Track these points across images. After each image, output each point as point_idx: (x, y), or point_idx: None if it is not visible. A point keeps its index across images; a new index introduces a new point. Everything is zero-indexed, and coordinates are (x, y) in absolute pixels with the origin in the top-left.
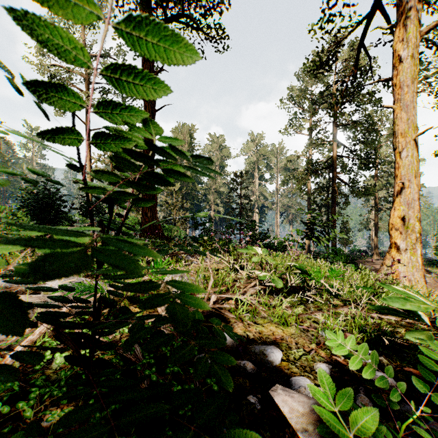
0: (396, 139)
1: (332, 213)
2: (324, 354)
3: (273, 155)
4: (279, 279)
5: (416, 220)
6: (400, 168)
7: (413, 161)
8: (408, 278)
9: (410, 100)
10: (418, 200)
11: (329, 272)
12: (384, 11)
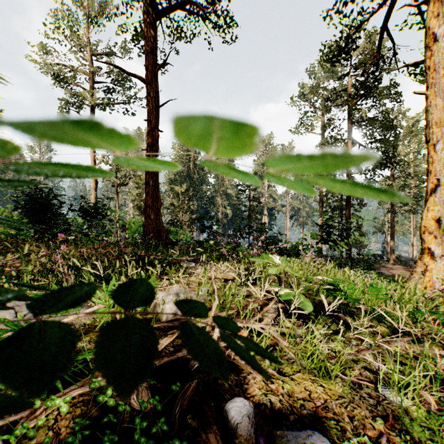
0: (429, 129)
1: (346, 215)
2: None
3: None
4: (307, 299)
5: None
6: (434, 162)
7: None
8: None
9: None
10: None
11: (370, 289)
12: None
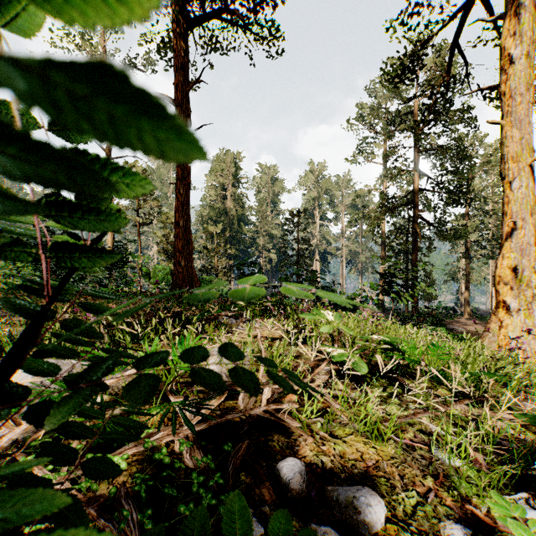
0: (505, 164)
1: (412, 261)
2: (451, 501)
3: (338, 189)
4: (361, 360)
5: (532, 272)
6: (510, 202)
7: (527, 194)
8: (522, 347)
9: (525, 113)
10: (534, 244)
11: (431, 348)
12: (486, 0)
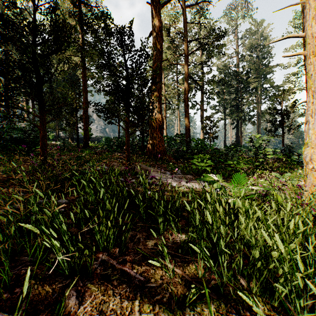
0: None
1: None
2: None
3: None
4: None
5: None
6: None
7: None
8: None
9: None
10: None
11: None
12: None
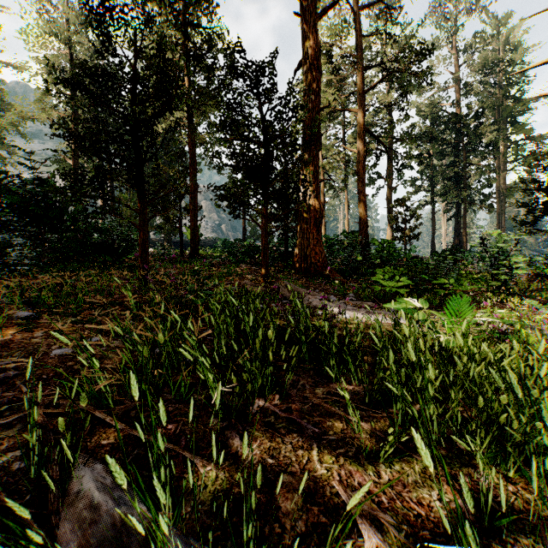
0: None
1: None
2: None
3: None
4: None
5: None
6: None
7: None
8: None
9: None
10: None
11: None
12: None
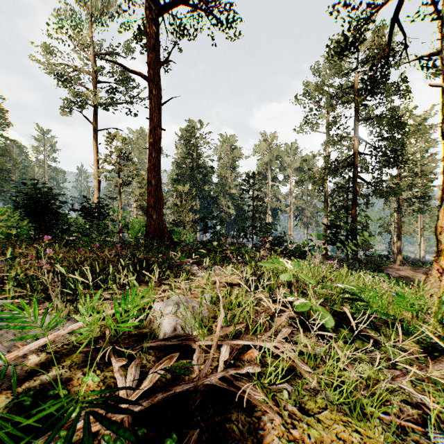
0: None
1: (352, 215)
2: None
3: (287, 155)
4: (326, 312)
5: None
6: None
7: None
8: None
9: None
10: None
11: (396, 298)
12: None
